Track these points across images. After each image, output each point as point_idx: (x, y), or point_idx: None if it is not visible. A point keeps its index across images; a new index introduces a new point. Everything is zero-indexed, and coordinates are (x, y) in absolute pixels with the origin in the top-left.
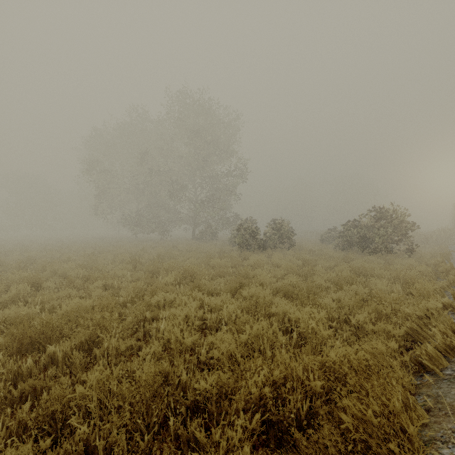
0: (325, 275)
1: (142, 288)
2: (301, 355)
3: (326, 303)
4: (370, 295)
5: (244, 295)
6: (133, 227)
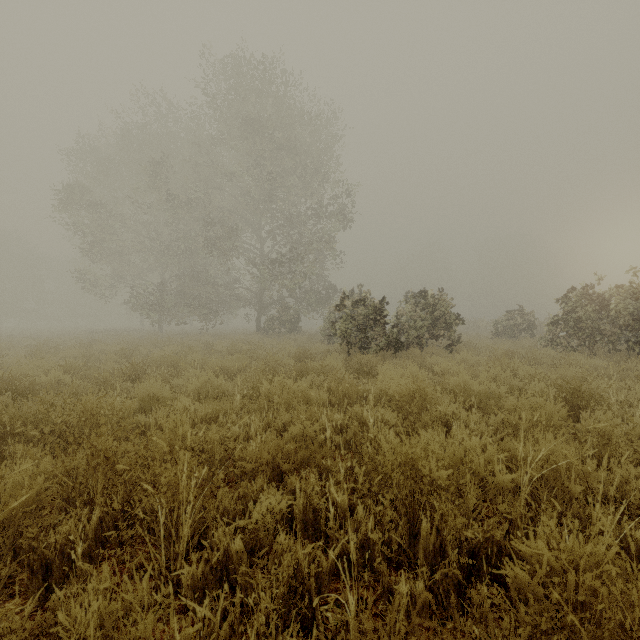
0: None
1: None
2: None
3: None
4: None
5: None
6: (147, 309)
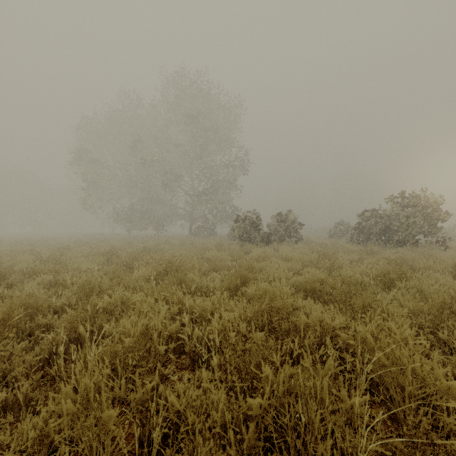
0: (357, 269)
1: (99, 285)
2: (407, 451)
3: (387, 309)
4: (450, 295)
5: (249, 295)
6: (124, 222)
